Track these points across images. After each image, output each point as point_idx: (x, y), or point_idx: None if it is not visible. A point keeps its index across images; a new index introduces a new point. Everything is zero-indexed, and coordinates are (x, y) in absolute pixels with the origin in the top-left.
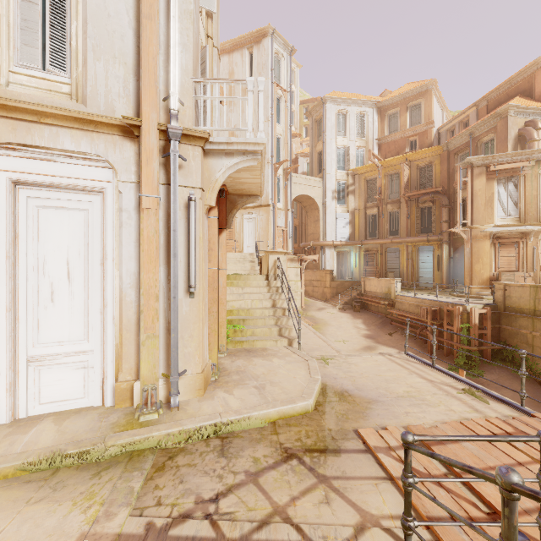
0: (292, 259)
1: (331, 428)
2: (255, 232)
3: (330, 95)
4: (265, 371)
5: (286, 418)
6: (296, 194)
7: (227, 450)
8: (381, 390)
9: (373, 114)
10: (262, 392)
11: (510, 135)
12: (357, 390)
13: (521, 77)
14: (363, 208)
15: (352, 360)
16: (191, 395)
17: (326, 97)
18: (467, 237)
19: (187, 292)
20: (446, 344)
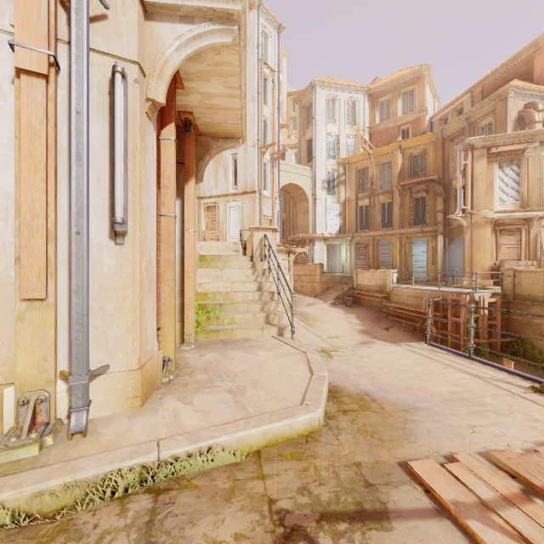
0: (280, 250)
1: (360, 462)
2: (240, 222)
3: (319, 79)
4: (245, 367)
5: (278, 442)
6: (284, 183)
7: (161, 523)
8: (417, 392)
9: (364, 101)
10: (239, 399)
11: (510, 117)
12: (382, 391)
13: (518, 60)
14: (354, 199)
15: (363, 352)
16: (118, 407)
17: (316, 81)
18: (467, 224)
19: (111, 233)
20: (451, 337)
